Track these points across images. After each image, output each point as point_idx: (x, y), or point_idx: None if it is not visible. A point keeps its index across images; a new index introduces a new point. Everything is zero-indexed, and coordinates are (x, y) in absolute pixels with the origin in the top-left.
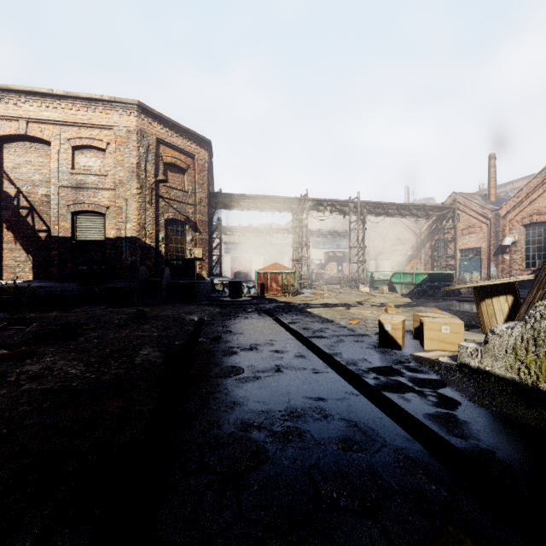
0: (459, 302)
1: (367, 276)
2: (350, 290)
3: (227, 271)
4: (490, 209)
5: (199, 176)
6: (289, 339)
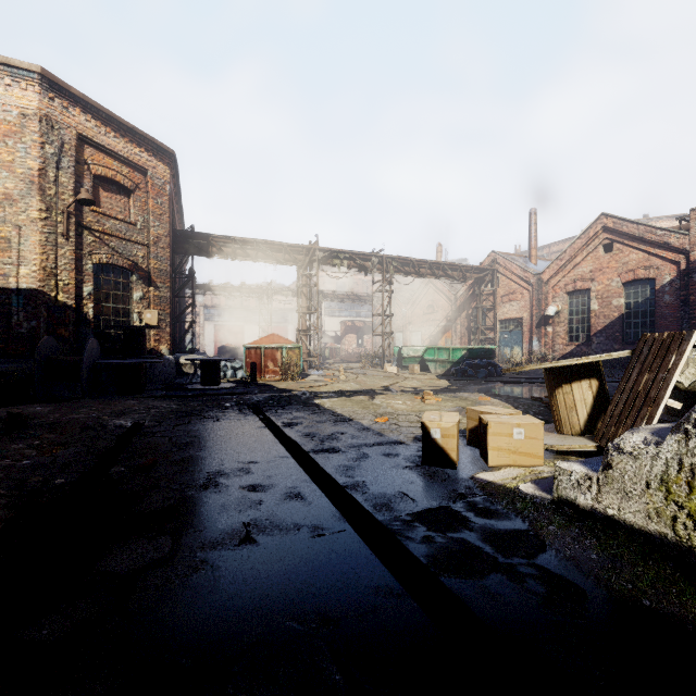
0: (504, 384)
1: (394, 352)
2: (373, 370)
3: (208, 346)
4: (533, 273)
5: (154, 202)
6: (280, 459)
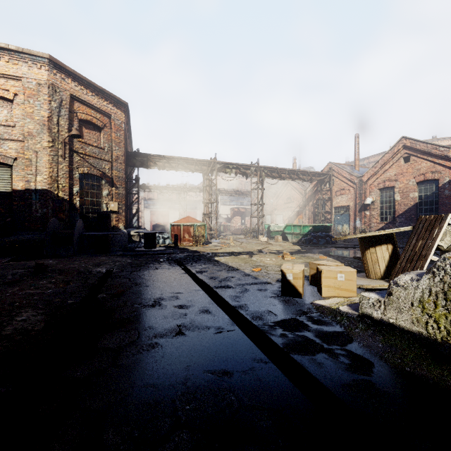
0: (337, 248)
1: (265, 228)
2: (251, 239)
3: (146, 224)
4: (356, 176)
5: (115, 134)
6: (196, 291)
